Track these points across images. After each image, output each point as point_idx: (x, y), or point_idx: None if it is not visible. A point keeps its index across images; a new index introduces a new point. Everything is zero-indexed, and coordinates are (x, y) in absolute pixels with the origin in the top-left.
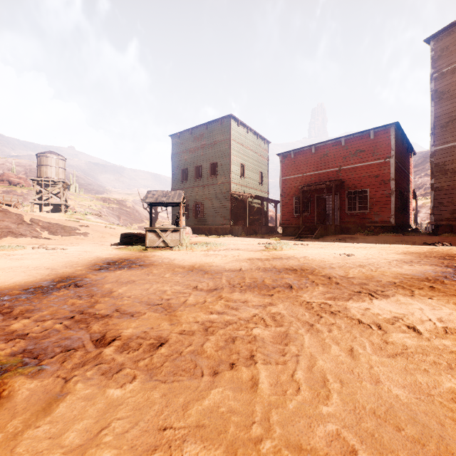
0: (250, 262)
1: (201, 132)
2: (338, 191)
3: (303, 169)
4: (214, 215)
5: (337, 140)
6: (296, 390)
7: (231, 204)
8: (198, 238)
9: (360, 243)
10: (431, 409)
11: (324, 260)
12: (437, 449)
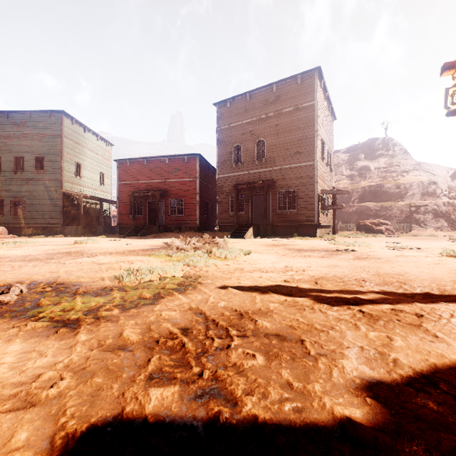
0: (44, 251)
1: (24, 120)
2: (164, 198)
3: (138, 177)
4: (41, 214)
5: (163, 158)
6: (4, 274)
7: (63, 203)
8: (16, 239)
9: (166, 238)
10: (46, 272)
11: (101, 247)
12: (34, 274)
